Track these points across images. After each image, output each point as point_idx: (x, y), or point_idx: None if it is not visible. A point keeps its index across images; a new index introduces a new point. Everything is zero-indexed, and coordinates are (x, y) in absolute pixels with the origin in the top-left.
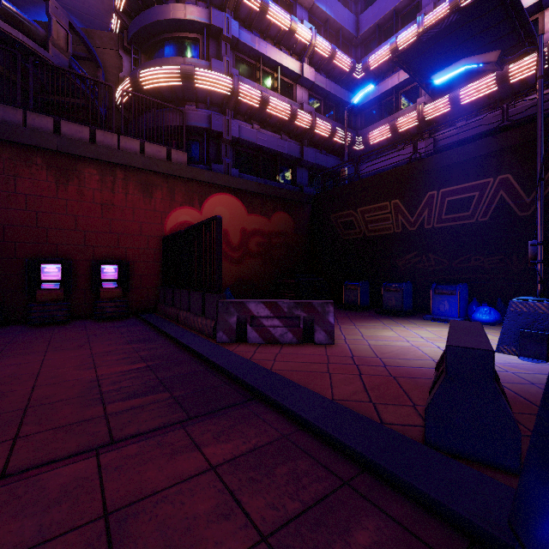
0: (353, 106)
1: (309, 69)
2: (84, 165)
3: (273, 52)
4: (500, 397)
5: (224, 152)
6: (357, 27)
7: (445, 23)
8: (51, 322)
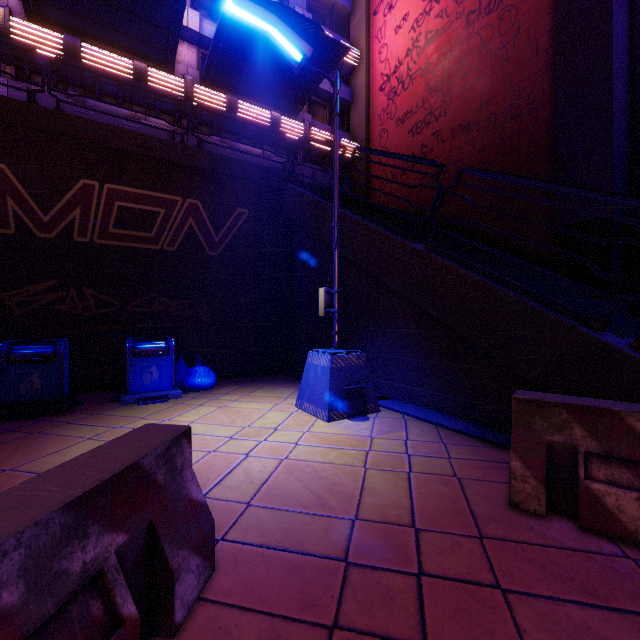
0: None
1: None
2: None
3: None
4: None
5: None
6: None
7: None
8: None
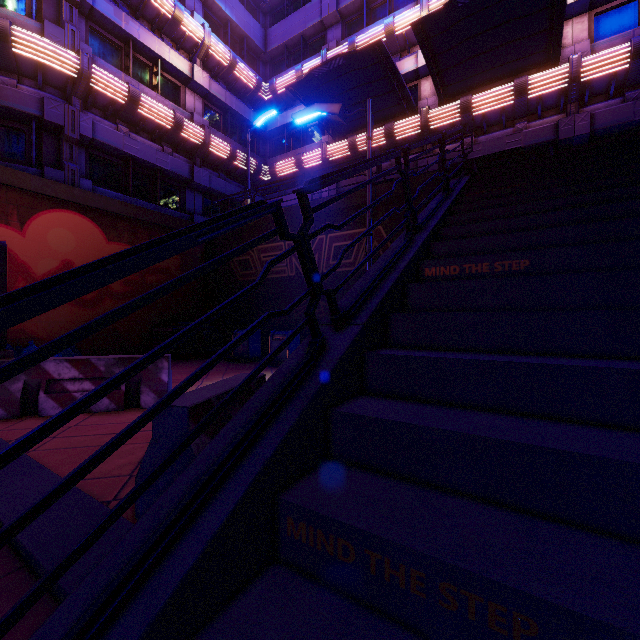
0: (261, 130)
1: (202, 73)
2: None
3: (149, 39)
4: (193, 454)
5: (67, 154)
6: (265, 41)
7: (333, 64)
8: None
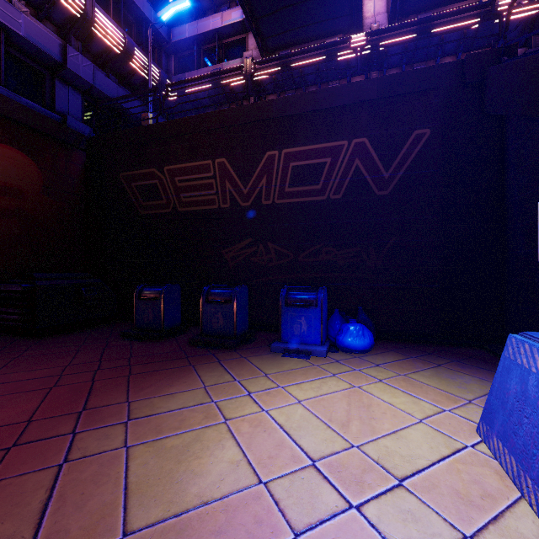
0: (164, 39)
1: None
2: None
3: None
4: None
5: None
6: None
7: None
8: None
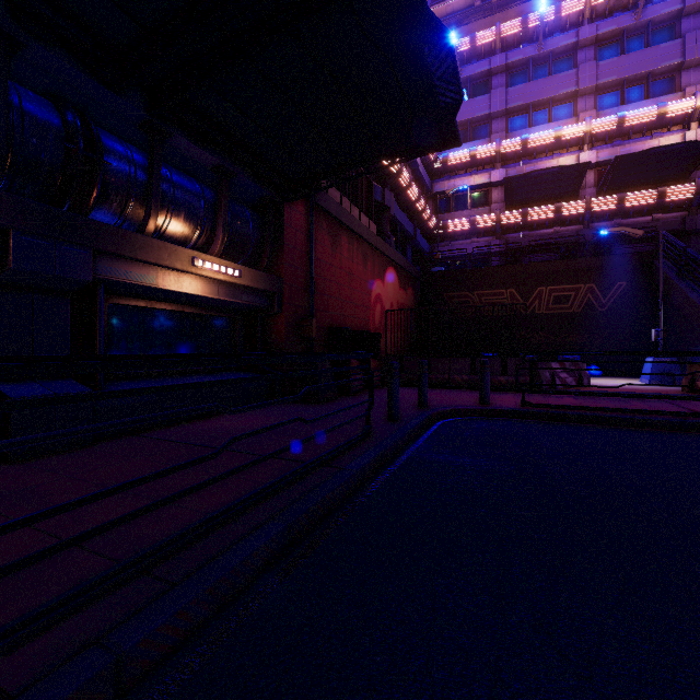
0: (430, 191)
1: None
2: (342, 232)
3: None
4: None
5: (389, 227)
6: None
7: (549, 170)
8: (357, 391)
